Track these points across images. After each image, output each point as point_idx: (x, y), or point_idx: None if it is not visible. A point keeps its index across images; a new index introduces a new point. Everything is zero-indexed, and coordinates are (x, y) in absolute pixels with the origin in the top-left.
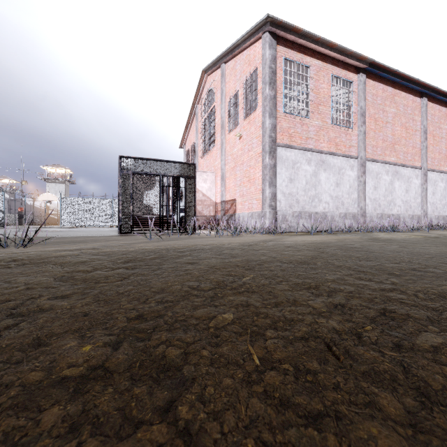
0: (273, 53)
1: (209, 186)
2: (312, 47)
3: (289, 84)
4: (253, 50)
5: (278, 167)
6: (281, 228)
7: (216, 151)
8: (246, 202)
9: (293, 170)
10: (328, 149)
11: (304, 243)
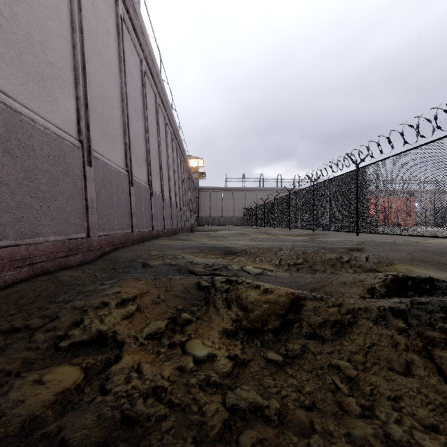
0: None
1: None
2: None
3: None
4: None
5: None
6: None
7: None
8: None
9: None
10: None
11: None
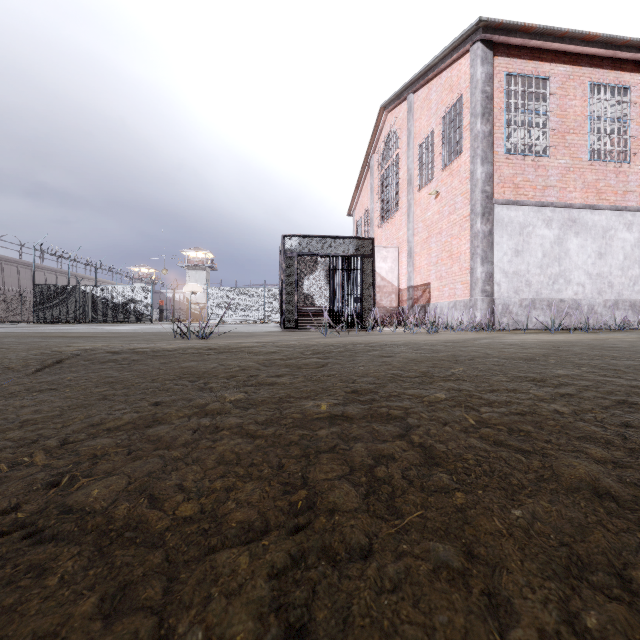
0: (488, 70)
1: (390, 267)
2: (554, 47)
3: (515, 104)
4: (456, 70)
5: (496, 235)
6: (501, 323)
7: (400, 217)
8: (445, 287)
9: (521, 237)
10: (583, 201)
11: (536, 341)
